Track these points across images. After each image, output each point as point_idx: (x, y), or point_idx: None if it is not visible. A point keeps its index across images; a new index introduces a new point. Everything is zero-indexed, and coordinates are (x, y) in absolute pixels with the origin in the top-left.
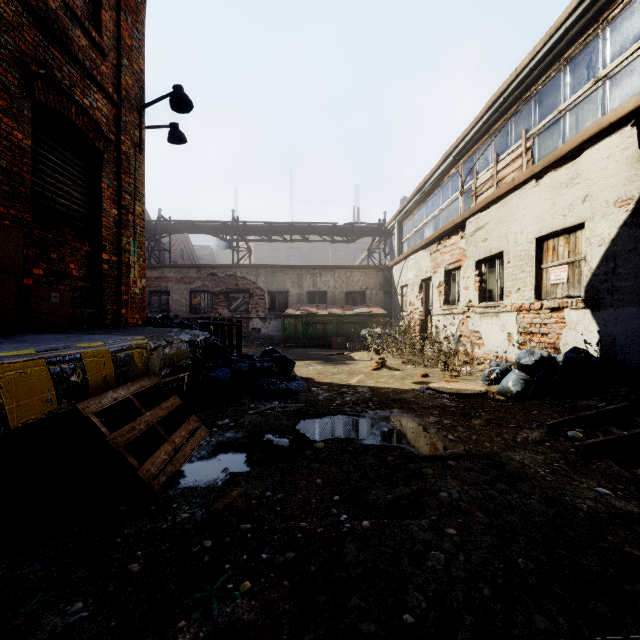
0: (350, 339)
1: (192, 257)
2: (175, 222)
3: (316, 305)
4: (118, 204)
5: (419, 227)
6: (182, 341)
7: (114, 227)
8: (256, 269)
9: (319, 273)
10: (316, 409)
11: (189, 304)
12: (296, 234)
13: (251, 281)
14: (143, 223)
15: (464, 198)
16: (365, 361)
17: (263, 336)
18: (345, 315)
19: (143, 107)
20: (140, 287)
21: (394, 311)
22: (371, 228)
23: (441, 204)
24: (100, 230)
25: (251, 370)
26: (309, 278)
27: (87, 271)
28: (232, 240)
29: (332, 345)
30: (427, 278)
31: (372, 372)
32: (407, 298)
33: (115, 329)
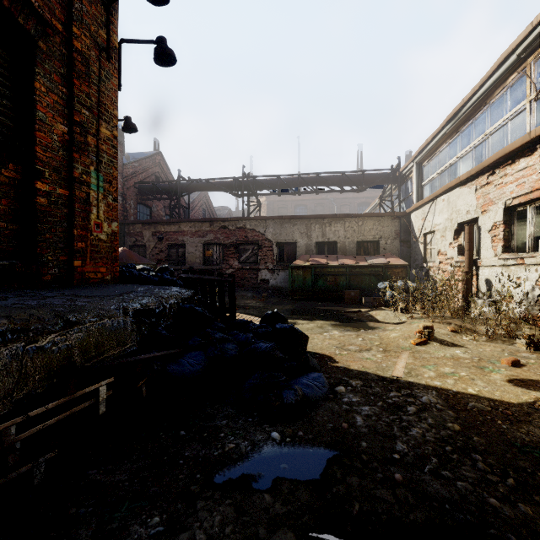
0: (364, 292)
1: (213, 216)
2: (192, 181)
3: (326, 256)
4: (69, 119)
5: (449, 163)
6: (127, 311)
7: (62, 149)
8: (264, 221)
9: (328, 223)
10: (364, 486)
11: (202, 256)
12: (304, 186)
13: (260, 233)
14: (114, 151)
15: (537, 106)
16: (393, 324)
17: (271, 287)
18: (358, 266)
19: (111, 0)
20: (108, 232)
21: (413, 261)
22: (383, 175)
23: (488, 127)
24: (33, 149)
25: (241, 353)
26: (318, 228)
27: (12, 206)
28: (243, 195)
29: (344, 299)
30: (468, 220)
31: (417, 348)
32: (433, 246)
33: (52, 288)
